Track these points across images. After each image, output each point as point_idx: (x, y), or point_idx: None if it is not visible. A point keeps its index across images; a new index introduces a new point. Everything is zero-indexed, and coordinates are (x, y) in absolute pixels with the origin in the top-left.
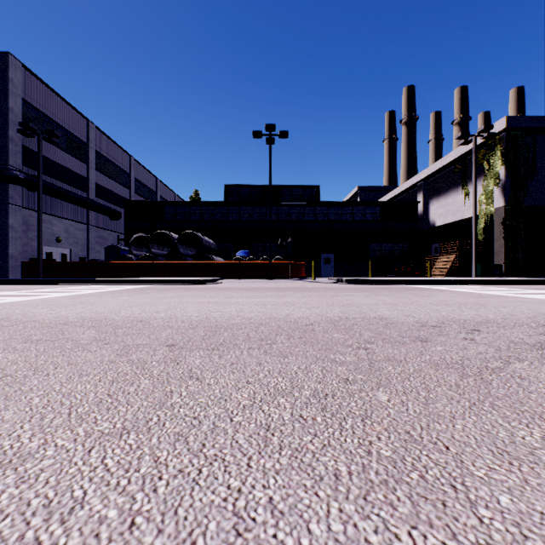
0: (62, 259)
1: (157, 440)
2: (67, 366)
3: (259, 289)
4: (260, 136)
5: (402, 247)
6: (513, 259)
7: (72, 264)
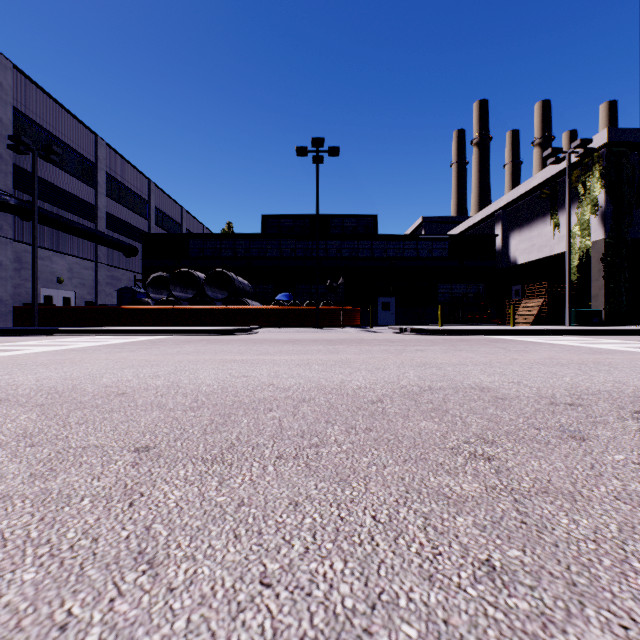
0: (65, 304)
1: None
2: None
3: (303, 341)
4: (305, 153)
5: (476, 289)
6: (616, 303)
7: (75, 310)
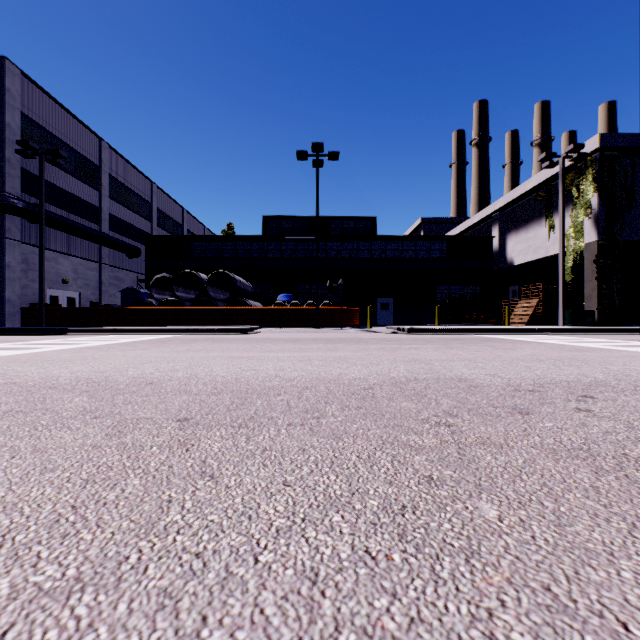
0: (70, 304)
1: (126, 608)
2: (30, 454)
3: (304, 340)
4: (305, 157)
5: (474, 290)
6: (608, 304)
7: (81, 310)
